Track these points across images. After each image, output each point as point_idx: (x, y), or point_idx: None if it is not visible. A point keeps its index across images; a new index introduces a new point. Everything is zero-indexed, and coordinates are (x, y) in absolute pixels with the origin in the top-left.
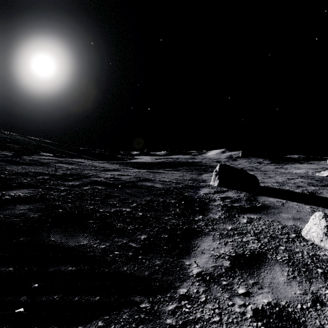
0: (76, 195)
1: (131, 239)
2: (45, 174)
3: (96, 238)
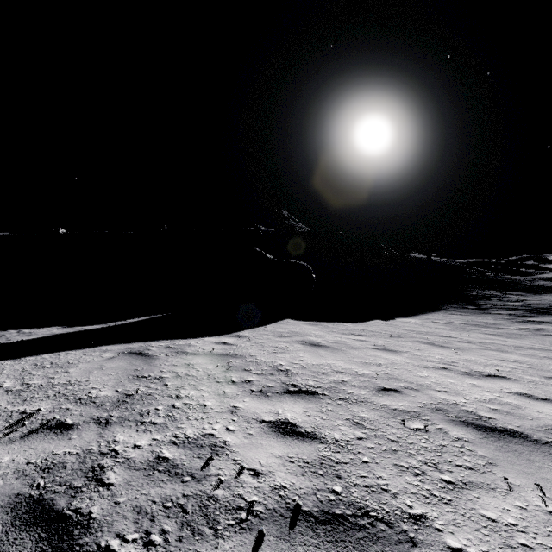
0: (522, 286)
1: (539, 291)
2: (506, 281)
3: (532, 290)
